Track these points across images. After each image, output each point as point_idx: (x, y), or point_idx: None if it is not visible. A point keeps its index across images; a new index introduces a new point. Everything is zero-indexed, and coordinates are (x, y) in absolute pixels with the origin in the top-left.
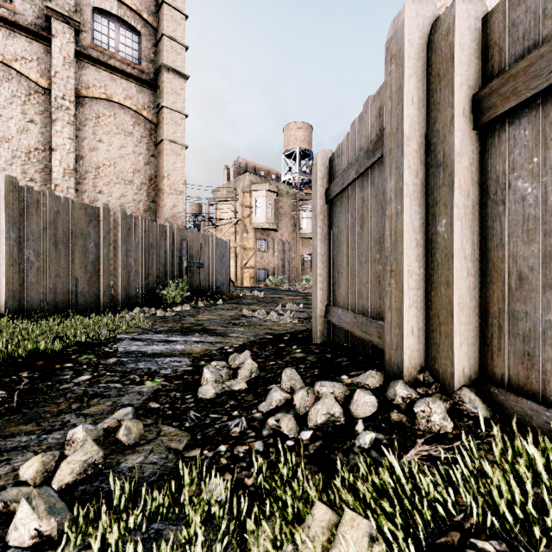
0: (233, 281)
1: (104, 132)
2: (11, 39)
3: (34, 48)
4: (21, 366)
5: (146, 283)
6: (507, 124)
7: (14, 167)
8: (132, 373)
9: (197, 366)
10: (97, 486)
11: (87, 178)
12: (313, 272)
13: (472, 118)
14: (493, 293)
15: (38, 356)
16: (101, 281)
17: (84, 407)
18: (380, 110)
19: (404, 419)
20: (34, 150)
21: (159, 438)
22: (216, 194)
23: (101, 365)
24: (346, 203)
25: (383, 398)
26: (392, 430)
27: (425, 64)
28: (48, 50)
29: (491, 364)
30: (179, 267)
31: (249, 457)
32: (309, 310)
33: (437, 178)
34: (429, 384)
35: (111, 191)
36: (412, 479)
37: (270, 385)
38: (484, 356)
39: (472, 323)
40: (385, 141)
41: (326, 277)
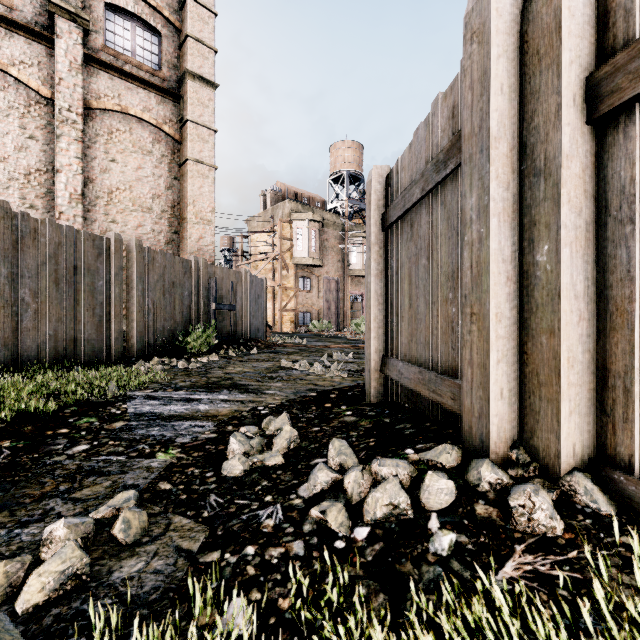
0: (270, 326)
1: (118, 150)
2: (7, 39)
3: (35, 51)
4: (3, 433)
5: (166, 328)
6: (638, 113)
7: (11, 192)
8: (141, 442)
9: (223, 433)
10: (77, 608)
11: (98, 204)
12: (366, 315)
13: (585, 108)
14: (616, 344)
15: (27, 420)
16: (112, 326)
17: (74, 489)
18: (454, 109)
19: (495, 514)
20: (34, 171)
21: (167, 534)
22: (250, 224)
23: (104, 431)
24: (408, 230)
25: (463, 482)
26: (479, 530)
27: (518, 40)
28: (52, 53)
29: (612, 440)
30: (206, 310)
31: (285, 565)
32: (360, 360)
33: (536, 190)
34: (525, 464)
35: (126, 220)
36: (515, 611)
37: (313, 460)
38: (602, 429)
39: (585, 384)
40: (463, 144)
41: (382, 321)
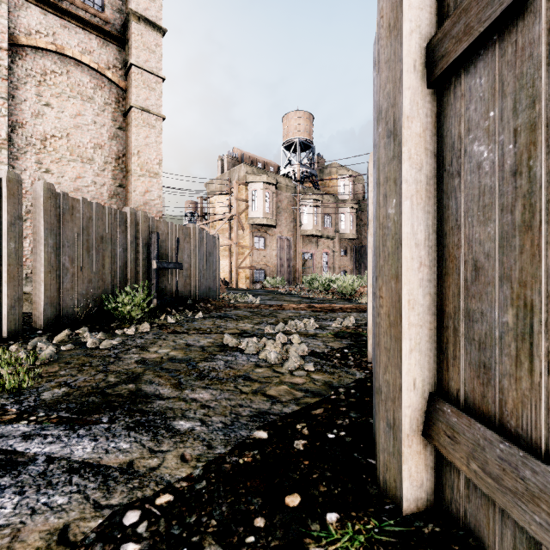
0: (227, 282)
1: (53, 94)
2: None
3: None
4: None
5: (92, 291)
6: None
7: None
8: None
9: None
10: None
11: (29, 152)
12: (381, 292)
13: None
14: None
15: None
16: (4, 292)
17: None
18: None
19: None
20: None
21: None
22: (209, 188)
23: None
24: None
25: None
26: None
27: None
28: None
29: None
30: (147, 269)
31: None
32: (323, 331)
33: None
34: None
35: (63, 171)
36: None
37: None
38: None
39: None
40: None
41: (429, 310)
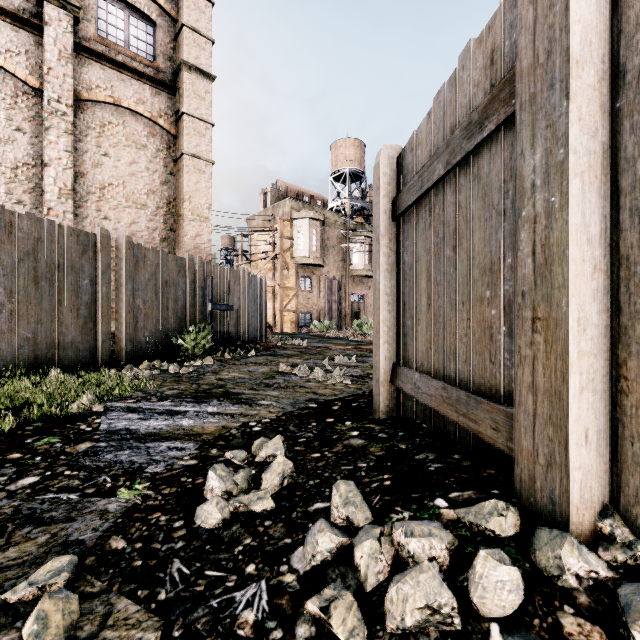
0: (271, 326)
1: (111, 144)
2: None
3: (22, 39)
4: None
5: (159, 330)
6: None
7: None
8: (103, 472)
9: (205, 459)
10: None
11: (89, 200)
12: (374, 317)
13: None
14: None
15: None
16: (98, 328)
17: None
18: (494, 54)
19: (597, 638)
20: (22, 165)
21: (101, 635)
22: (250, 223)
23: (64, 455)
24: (426, 216)
25: (530, 566)
26: None
27: None
28: (40, 41)
29: None
30: (202, 310)
31: None
32: (363, 364)
33: None
34: (628, 545)
35: (120, 217)
36: None
37: (312, 505)
38: None
39: None
40: (518, 84)
41: (393, 324)
